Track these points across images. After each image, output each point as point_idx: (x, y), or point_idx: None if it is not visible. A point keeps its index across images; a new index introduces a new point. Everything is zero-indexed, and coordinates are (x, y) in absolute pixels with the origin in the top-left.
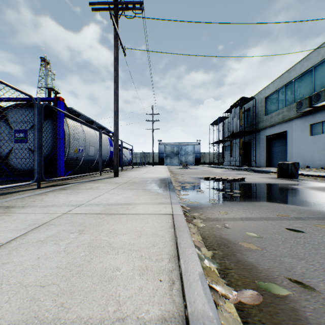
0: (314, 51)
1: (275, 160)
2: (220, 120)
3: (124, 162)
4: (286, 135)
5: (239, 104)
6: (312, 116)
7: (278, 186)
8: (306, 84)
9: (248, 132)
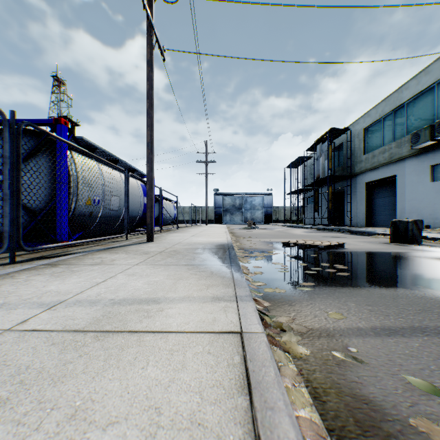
0: (436, 60)
1: (379, 216)
2: (299, 161)
3: (166, 220)
4: (394, 182)
5: (327, 138)
6: (433, 154)
7: (400, 257)
8: (426, 108)
9: (339, 178)
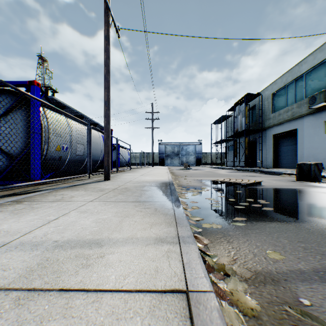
0: None
1: (283, 160)
2: (222, 119)
3: (122, 163)
4: (295, 134)
5: (244, 101)
6: None
7: (309, 193)
8: (320, 77)
9: (253, 131)
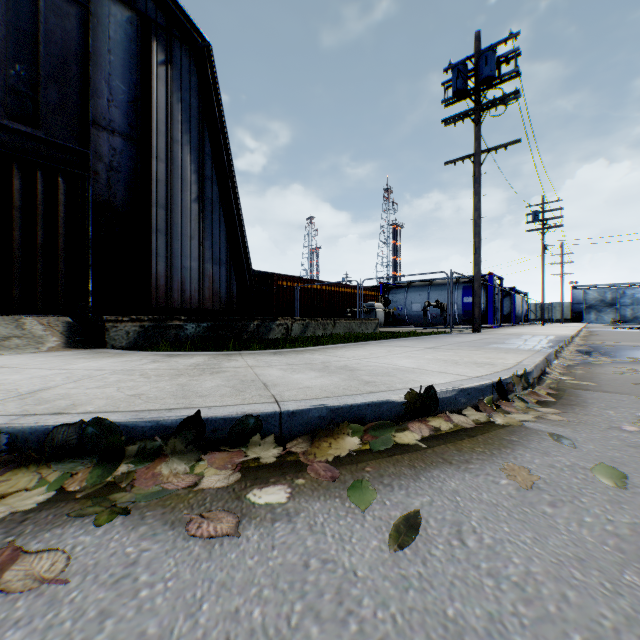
0: None
1: None
2: None
3: None
4: None
5: None
6: None
7: None
8: None
9: None
